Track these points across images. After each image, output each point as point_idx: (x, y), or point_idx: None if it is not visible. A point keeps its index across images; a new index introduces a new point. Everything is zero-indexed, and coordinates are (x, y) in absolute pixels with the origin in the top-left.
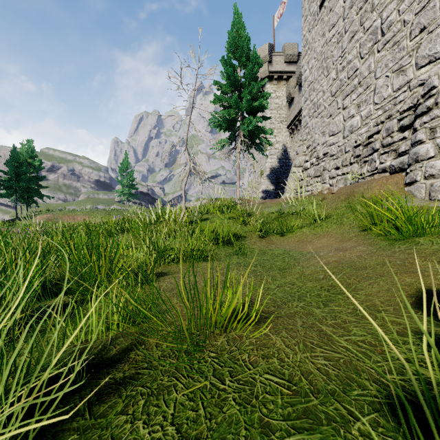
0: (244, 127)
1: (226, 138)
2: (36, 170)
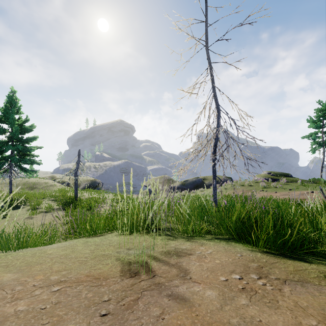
0: None
1: None
2: None
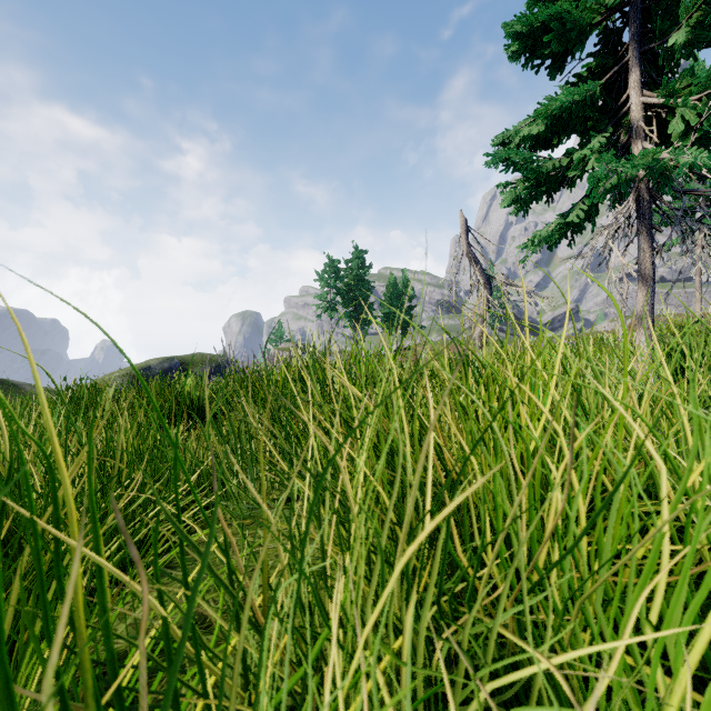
0: (708, 221)
1: (676, 238)
2: (410, 299)
